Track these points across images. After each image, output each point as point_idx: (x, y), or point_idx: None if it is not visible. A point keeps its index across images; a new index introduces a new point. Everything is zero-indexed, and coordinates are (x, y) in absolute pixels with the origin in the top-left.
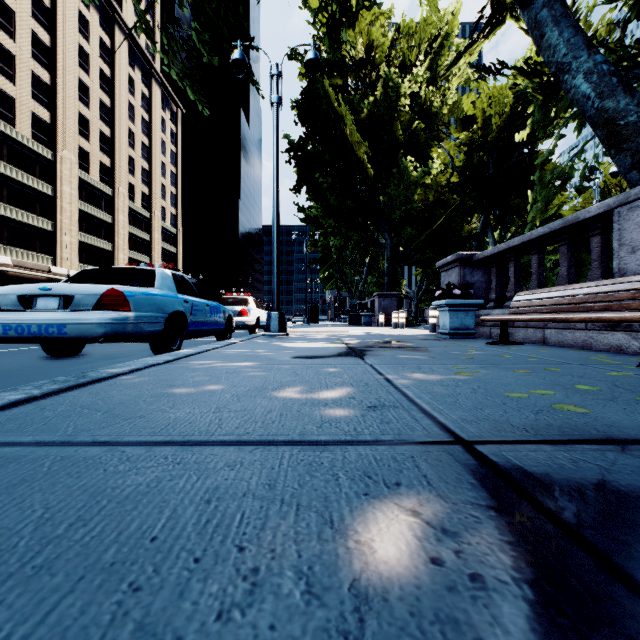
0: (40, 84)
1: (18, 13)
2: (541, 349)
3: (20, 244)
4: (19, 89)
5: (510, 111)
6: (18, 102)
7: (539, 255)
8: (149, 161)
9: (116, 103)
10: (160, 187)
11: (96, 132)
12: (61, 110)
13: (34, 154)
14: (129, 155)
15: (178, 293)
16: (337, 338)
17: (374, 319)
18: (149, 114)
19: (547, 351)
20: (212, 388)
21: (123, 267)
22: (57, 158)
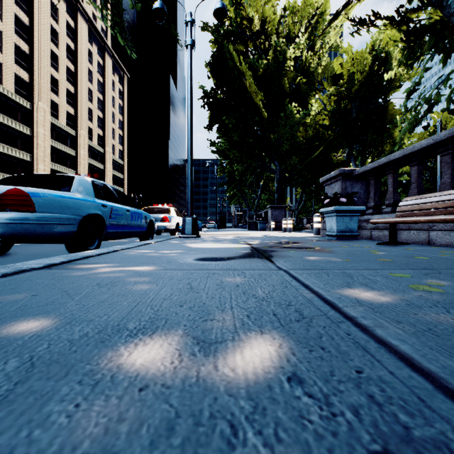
0: (21, 53)
1: (4, 0)
2: (438, 249)
3: (6, 170)
4: (5, 56)
5: (369, 70)
6: (4, 66)
7: (419, 166)
8: (103, 111)
9: (78, 69)
10: (111, 130)
11: (63, 89)
12: (37, 72)
13: (17, 104)
14: (88, 107)
15: (97, 198)
16: (241, 239)
17: (267, 225)
18: (103, 77)
19: (451, 252)
20: (20, 329)
21: (44, 173)
22: (34, 108)
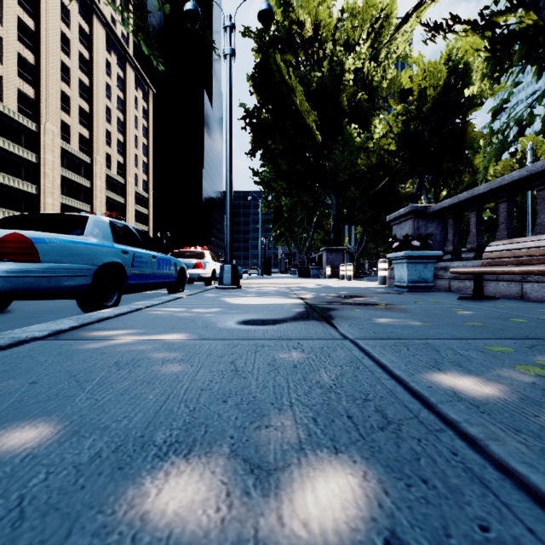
0: (25, 64)
1: (5, 0)
2: (536, 307)
3: (7, 205)
4: (6, 68)
5: (444, 84)
6: (5, 79)
7: (509, 203)
8: (124, 134)
9: (94, 82)
10: (133, 157)
11: (76, 108)
12: (44, 87)
13: (20, 126)
14: (106, 128)
15: (116, 243)
16: (291, 291)
17: (322, 272)
18: (124, 93)
19: None
20: (10, 444)
21: (51, 213)
22: (40, 129)
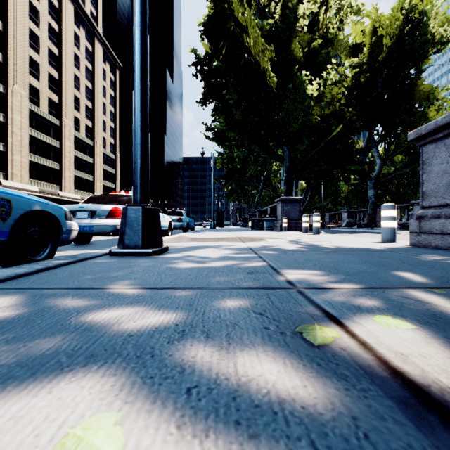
0: None
1: None
2: None
3: None
4: None
5: (400, 32)
6: None
7: None
8: (92, 101)
9: (63, 52)
10: (101, 122)
11: (45, 74)
12: (12, 52)
13: None
14: (75, 95)
15: None
16: (272, 270)
17: (276, 223)
18: (92, 65)
19: None
20: None
21: None
22: (8, 91)
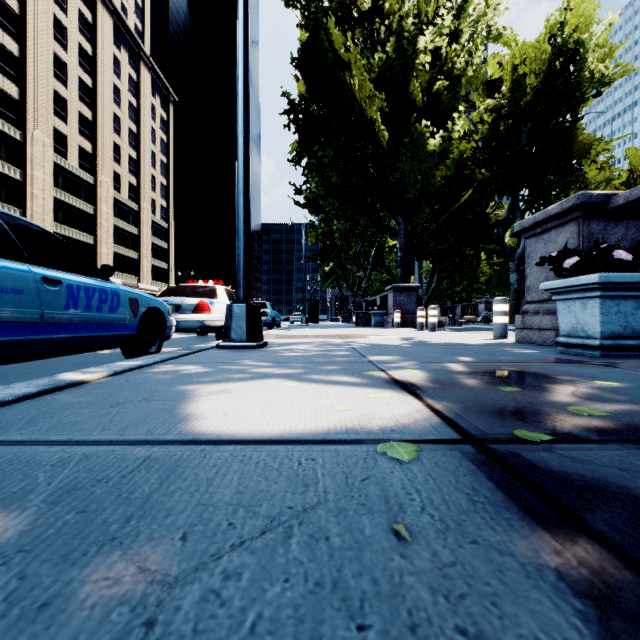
0: (6, 55)
1: None
2: None
3: None
4: None
5: (549, 69)
6: None
7: None
8: (137, 149)
9: (98, 84)
10: (149, 178)
11: (75, 114)
12: (32, 86)
13: None
14: (114, 142)
15: None
16: (361, 356)
17: (387, 318)
18: (137, 99)
19: None
20: None
21: None
22: (27, 139)
